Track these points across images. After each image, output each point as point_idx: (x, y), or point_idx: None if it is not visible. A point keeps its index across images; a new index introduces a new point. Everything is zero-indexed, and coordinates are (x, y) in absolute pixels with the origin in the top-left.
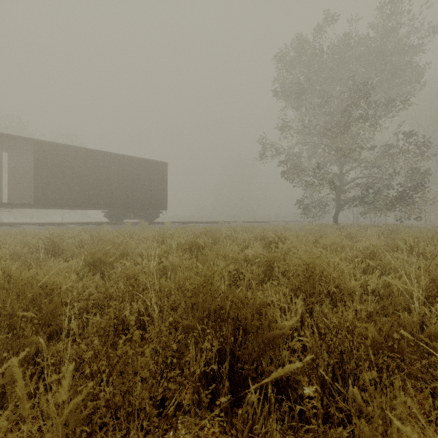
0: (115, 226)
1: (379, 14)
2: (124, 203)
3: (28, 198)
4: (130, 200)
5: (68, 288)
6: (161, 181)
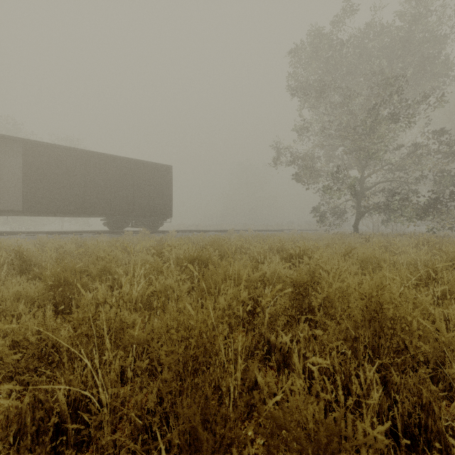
0: (114, 235)
1: (405, 1)
2: (125, 210)
3: (19, 204)
4: (131, 206)
5: None
6: (165, 186)
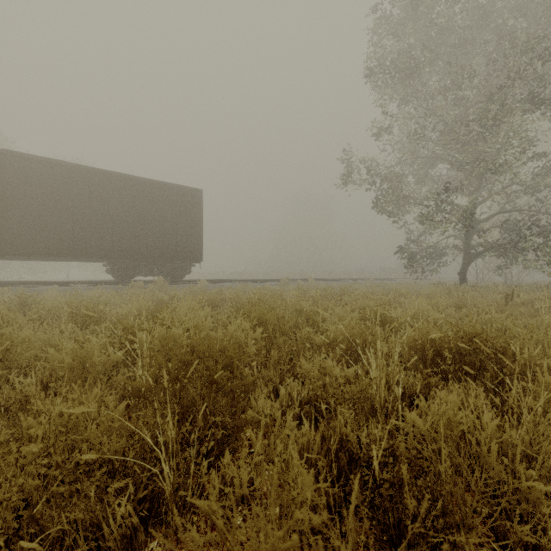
0: (117, 288)
1: None
2: (134, 251)
3: None
4: (143, 246)
5: None
6: (192, 218)
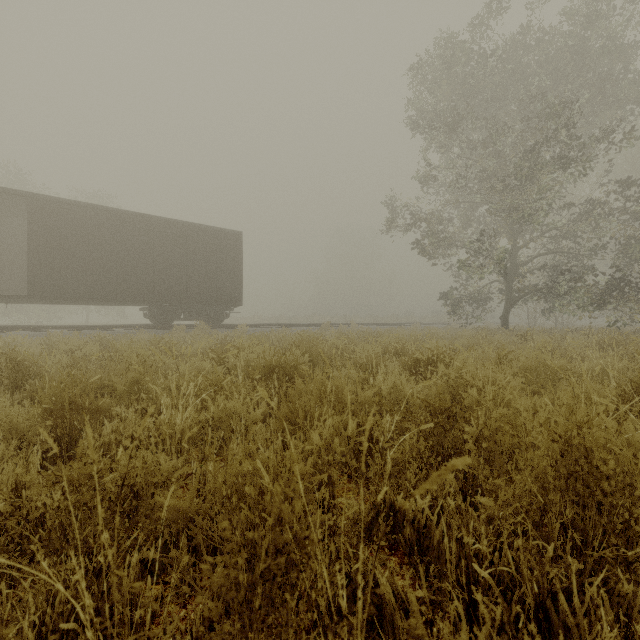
0: (159, 332)
1: None
2: (174, 295)
3: (23, 287)
4: (183, 290)
5: None
6: (232, 261)
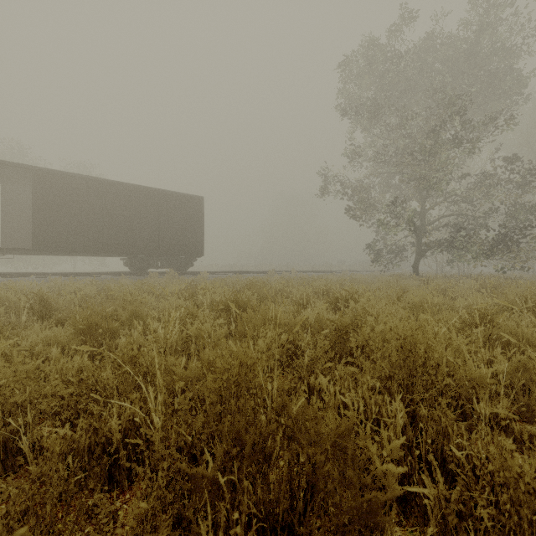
0: (137, 277)
1: (472, 8)
2: (149, 248)
3: (27, 241)
4: (156, 244)
5: (28, 376)
6: (195, 221)
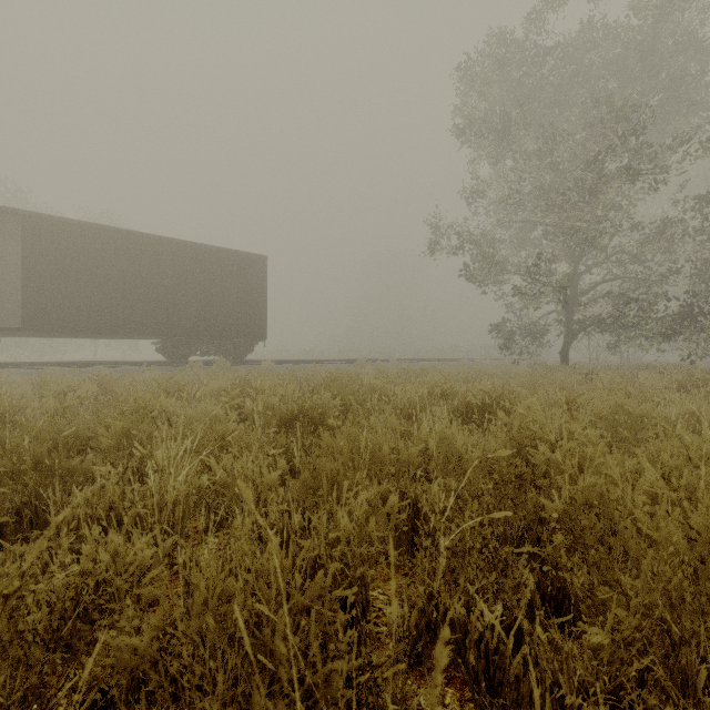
0: (172, 369)
1: None
2: (190, 327)
3: (19, 318)
4: (200, 321)
5: None
6: (255, 289)
